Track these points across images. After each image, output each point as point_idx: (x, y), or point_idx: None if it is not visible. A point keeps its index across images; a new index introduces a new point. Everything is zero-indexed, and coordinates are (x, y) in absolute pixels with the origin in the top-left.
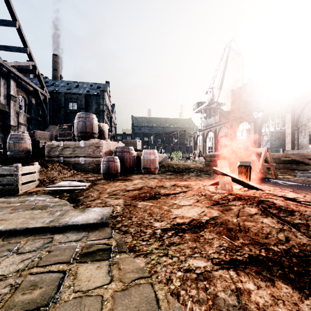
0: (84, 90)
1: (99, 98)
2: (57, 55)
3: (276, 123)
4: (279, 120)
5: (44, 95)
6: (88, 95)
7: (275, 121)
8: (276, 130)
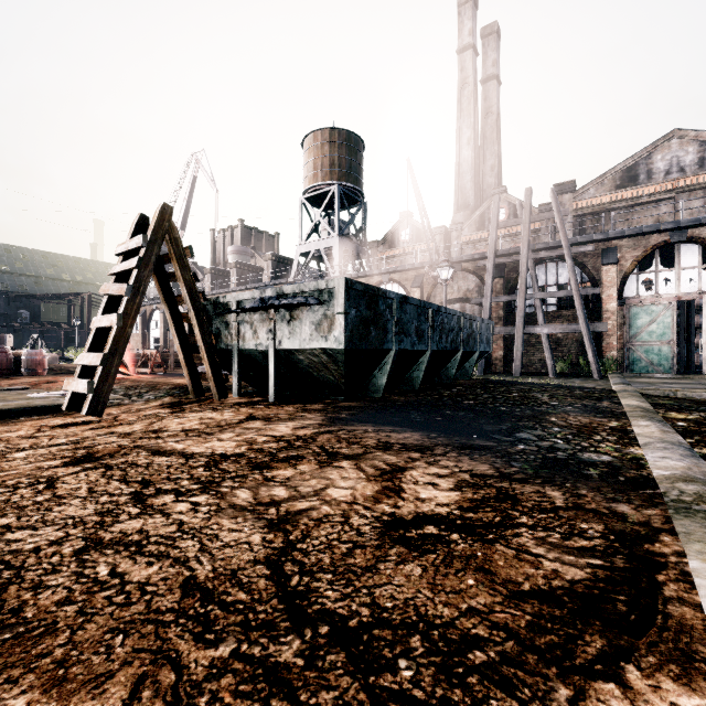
0: None
1: None
2: None
3: None
4: None
5: None
6: None
7: None
8: None
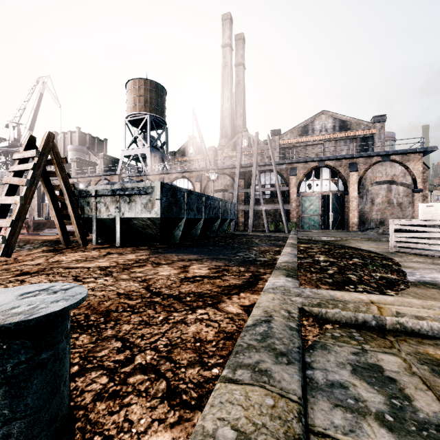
0: None
1: None
2: None
3: None
4: None
5: None
6: None
7: None
8: None
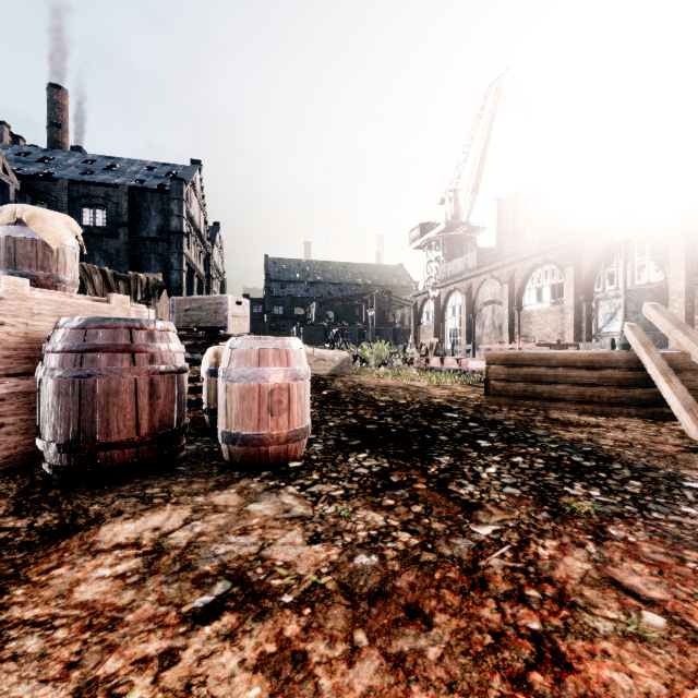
0: (130, 177)
1: (170, 199)
2: (60, 88)
3: (636, 268)
4: (644, 260)
5: (1, 180)
6: (139, 191)
7: (632, 261)
8: (637, 287)
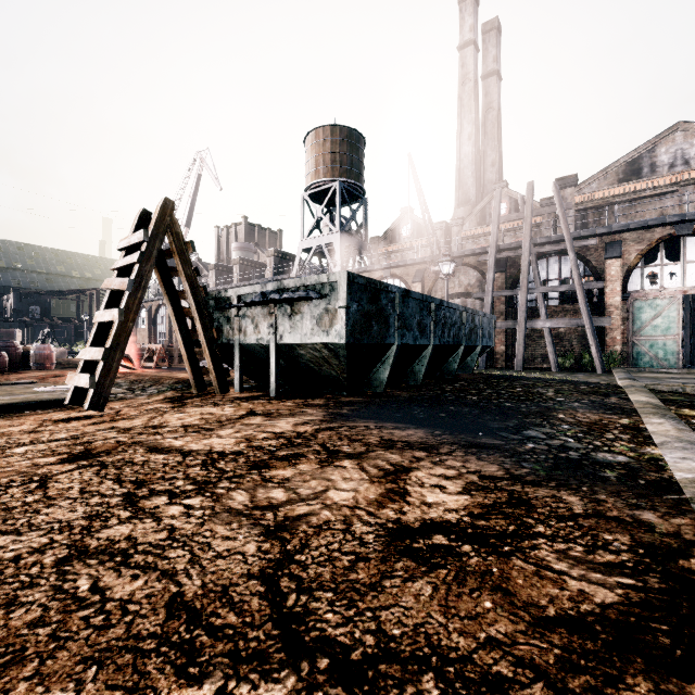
0: None
1: None
2: None
3: None
4: None
5: None
6: None
7: None
8: None
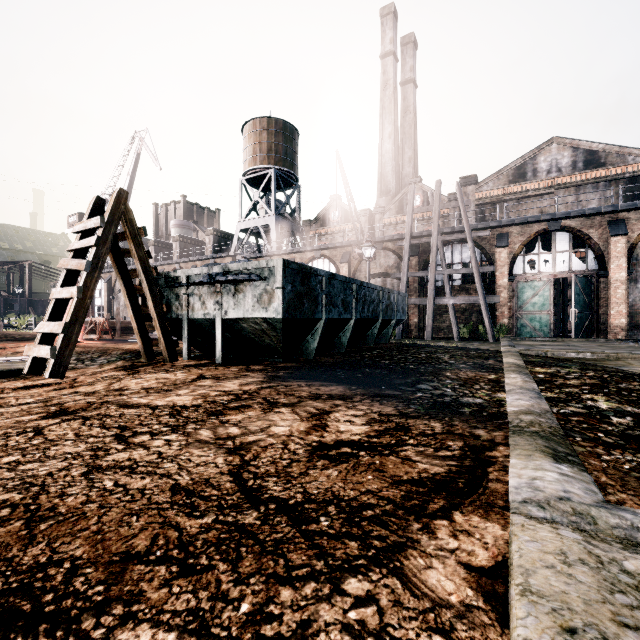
0: None
1: None
2: None
3: None
4: None
5: None
6: None
7: None
8: None
